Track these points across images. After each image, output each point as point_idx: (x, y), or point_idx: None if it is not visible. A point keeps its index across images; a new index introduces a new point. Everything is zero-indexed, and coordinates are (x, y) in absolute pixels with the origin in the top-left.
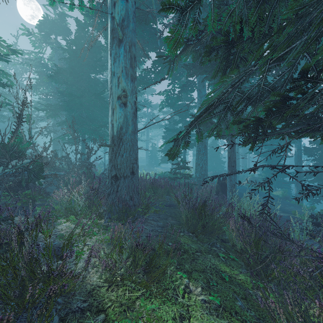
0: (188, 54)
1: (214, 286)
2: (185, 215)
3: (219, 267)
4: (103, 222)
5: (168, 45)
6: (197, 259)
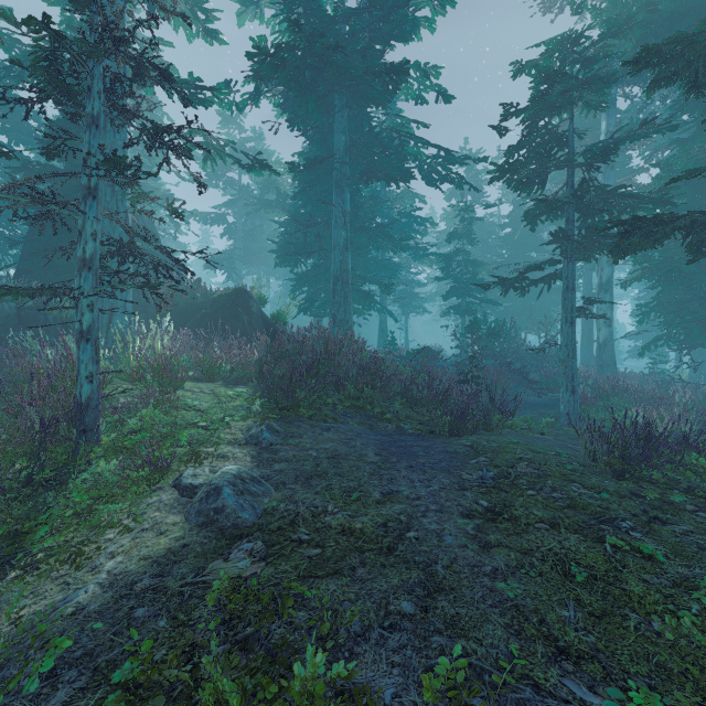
0: None
1: None
2: None
3: None
4: None
5: (638, 323)
6: None
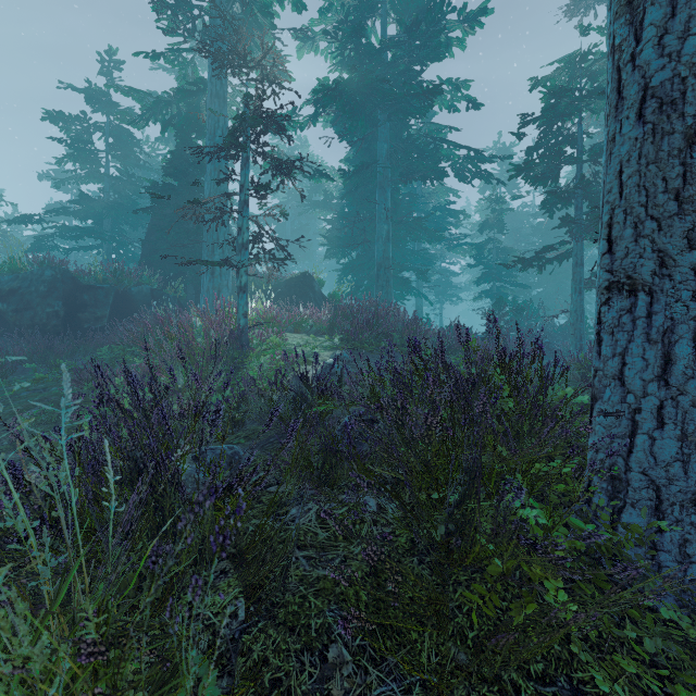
0: None
1: None
2: None
3: None
4: None
5: None
6: None
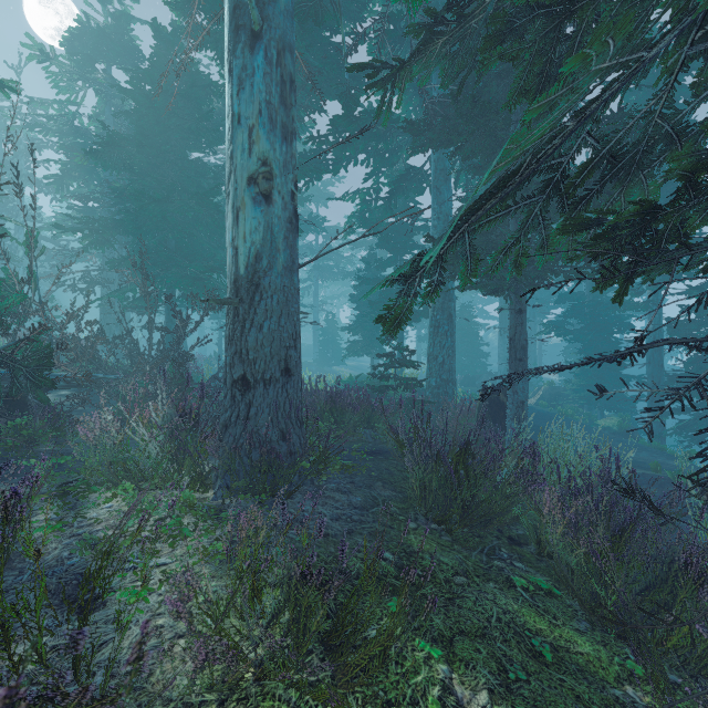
0: (431, 63)
1: (521, 685)
2: (419, 478)
3: (522, 620)
4: (210, 497)
5: None
6: (461, 596)
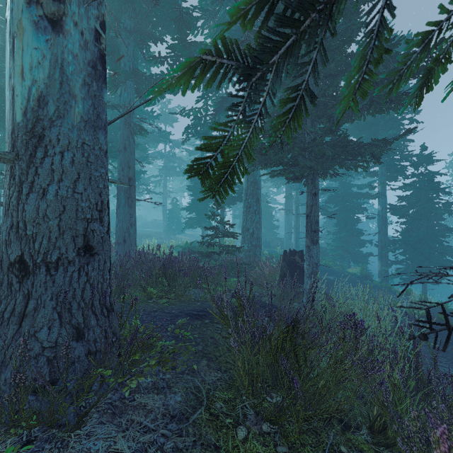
0: None
1: None
2: (248, 368)
3: None
4: None
5: None
6: None
